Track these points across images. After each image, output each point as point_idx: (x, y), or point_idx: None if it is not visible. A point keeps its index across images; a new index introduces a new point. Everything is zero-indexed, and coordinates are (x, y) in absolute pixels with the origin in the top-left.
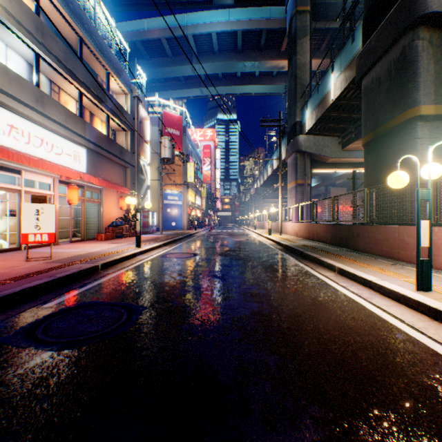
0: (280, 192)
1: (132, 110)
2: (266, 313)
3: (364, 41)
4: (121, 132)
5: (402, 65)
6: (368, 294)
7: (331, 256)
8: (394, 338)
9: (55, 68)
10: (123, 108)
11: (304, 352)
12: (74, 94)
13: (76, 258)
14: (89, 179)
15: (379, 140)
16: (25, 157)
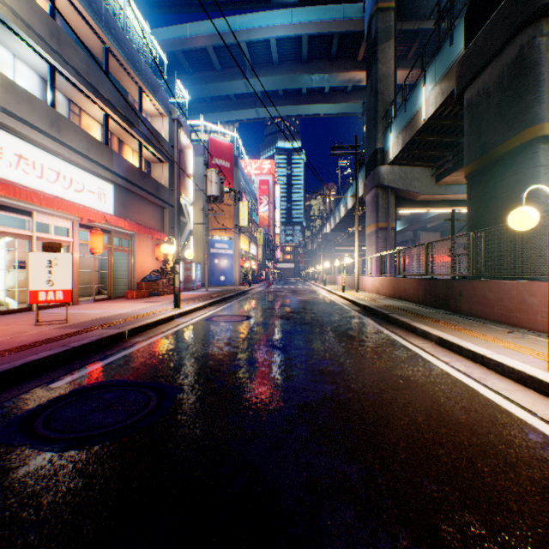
0: (356, 238)
1: (171, 136)
2: (343, 400)
3: (468, 41)
4: (157, 164)
5: (520, 70)
6: (480, 373)
7: (426, 320)
8: (525, 440)
9: (75, 84)
10: (159, 134)
11: (399, 460)
12: (98, 116)
13: (98, 322)
14: (116, 223)
15: (487, 169)
16: (35, 194)
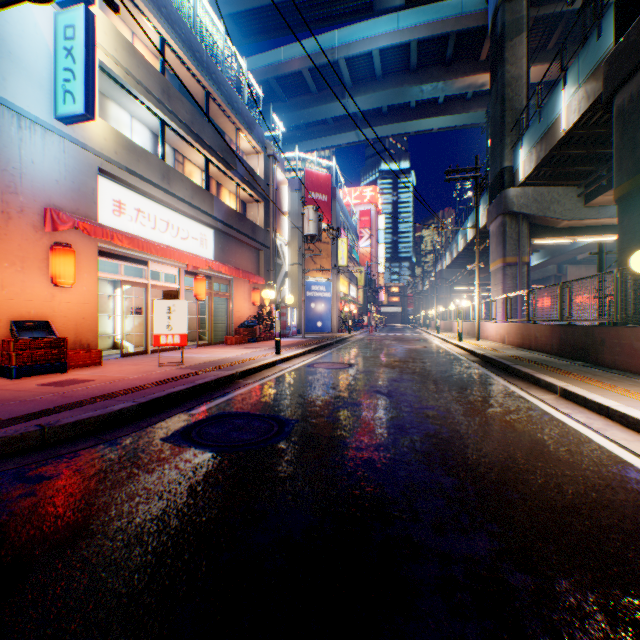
0: (476, 276)
1: (267, 173)
2: (445, 437)
3: (618, 35)
4: (252, 204)
5: None
6: (601, 425)
7: (554, 372)
8: (622, 476)
9: (181, 135)
10: (255, 173)
11: (489, 478)
12: (199, 162)
13: (209, 365)
14: (218, 268)
15: None
16: (153, 245)
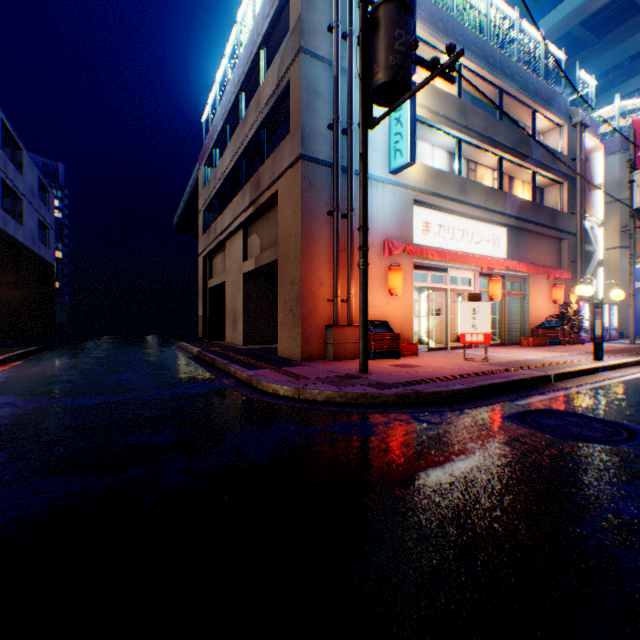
0: None
1: (569, 147)
2: None
3: None
4: (549, 188)
5: None
6: None
7: None
8: None
9: (473, 146)
10: (553, 152)
11: None
12: (489, 164)
13: (513, 364)
14: (512, 267)
15: None
16: (454, 255)
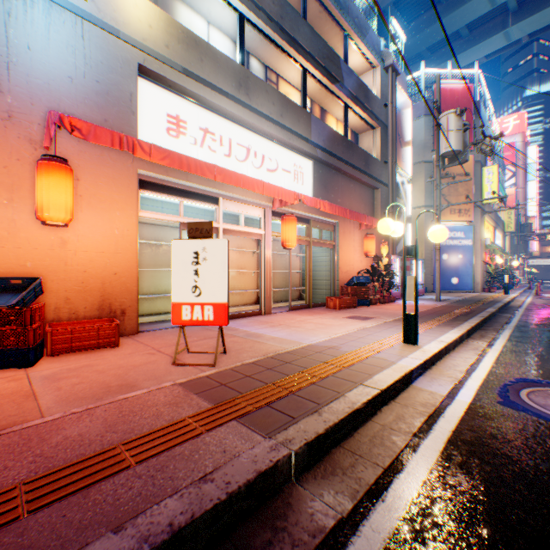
0: None
1: (382, 91)
2: None
3: None
4: (364, 134)
5: None
6: None
7: None
8: None
9: (266, 36)
10: (367, 90)
11: None
12: (295, 81)
13: (256, 374)
14: (312, 204)
15: None
16: (206, 165)
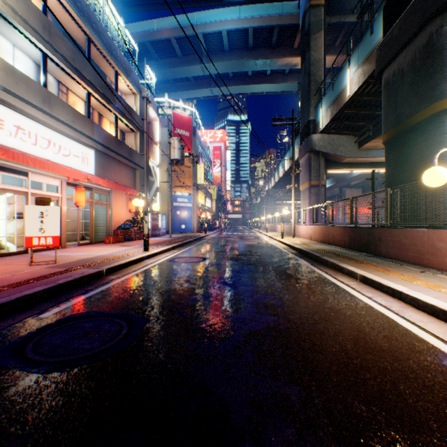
0: (292, 193)
1: (141, 110)
2: (284, 329)
3: (385, 30)
4: (130, 133)
5: (429, 54)
6: (398, 307)
7: (351, 262)
8: (440, 365)
9: (63, 68)
10: (132, 109)
11: (332, 382)
12: (82, 95)
13: (81, 262)
14: (97, 181)
15: (402, 137)
16: (30, 158)
